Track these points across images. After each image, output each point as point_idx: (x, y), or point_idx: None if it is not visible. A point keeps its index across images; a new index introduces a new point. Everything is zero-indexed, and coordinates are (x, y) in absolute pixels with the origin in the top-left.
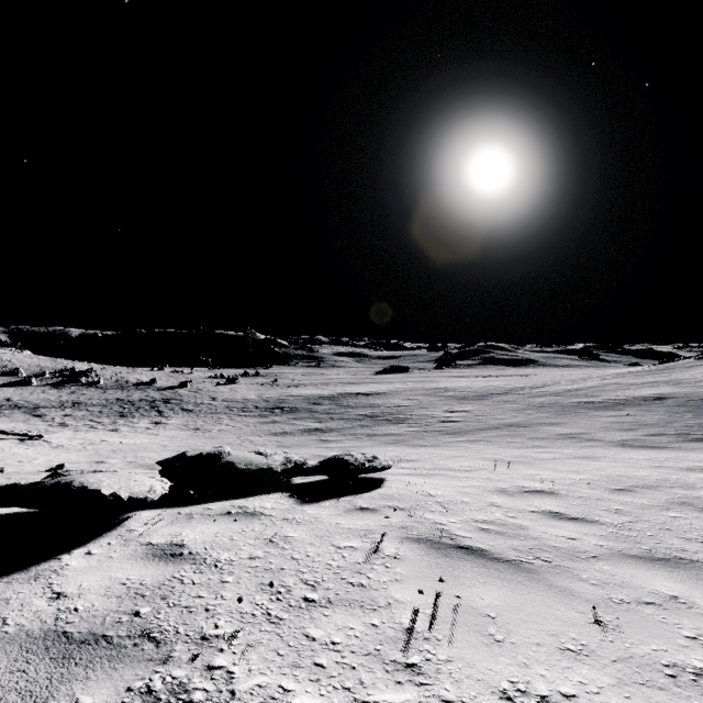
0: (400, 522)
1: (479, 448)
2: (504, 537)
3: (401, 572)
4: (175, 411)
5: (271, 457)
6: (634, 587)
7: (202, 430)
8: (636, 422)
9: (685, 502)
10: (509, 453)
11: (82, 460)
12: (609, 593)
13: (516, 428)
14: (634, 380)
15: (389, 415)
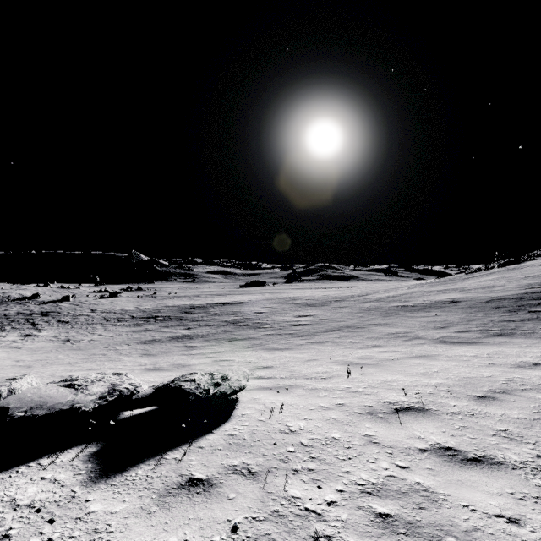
0: (247, 523)
1: (327, 350)
2: None
3: None
4: (50, 323)
5: (86, 388)
6: None
7: (72, 340)
8: (444, 321)
9: None
10: (355, 354)
11: None
12: None
13: (354, 329)
14: (431, 289)
15: (249, 321)
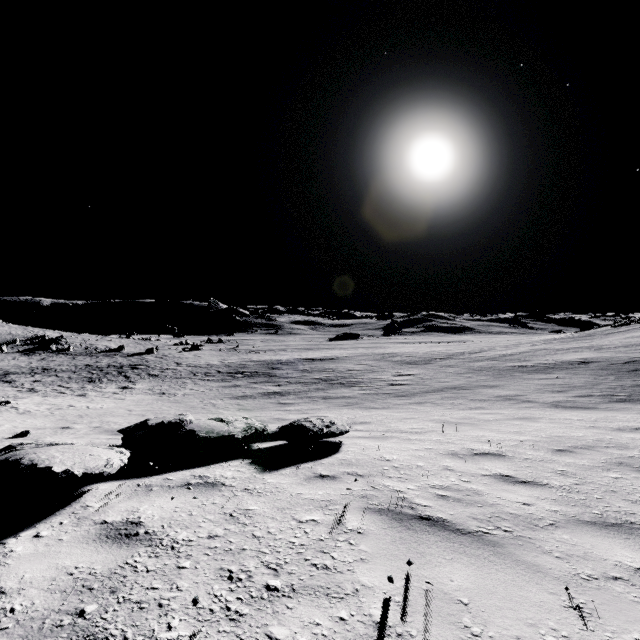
0: (360, 490)
1: (426, 410)
2: (462, 505)
3: (366, 550)
4: (141, 376)
5: (232, 424)
6: (597, 559)
7: (167, 394)
8: (565, 384)
9: (623, 462)
10: (454, 414)
11: (48, 426)
12: (575, 568)
13: (459, 391)
14: (560, 346)
15: (342, 379)
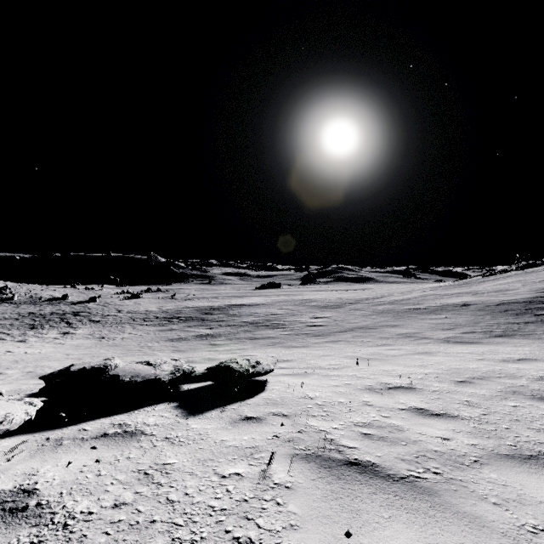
0: (286, 433)
1: (340, 347)
2: (388, 444)
3: (295, 512)
4: (83, 322)
5: (160, 367)
6: (533, 502)
7: (107, 338)
8: (453, 323)
9: (516, 391)
10: (364, 351)
11: None
12: (517, 517)
13: (366, 330)
14: (445, 292)
15: (267, 322)
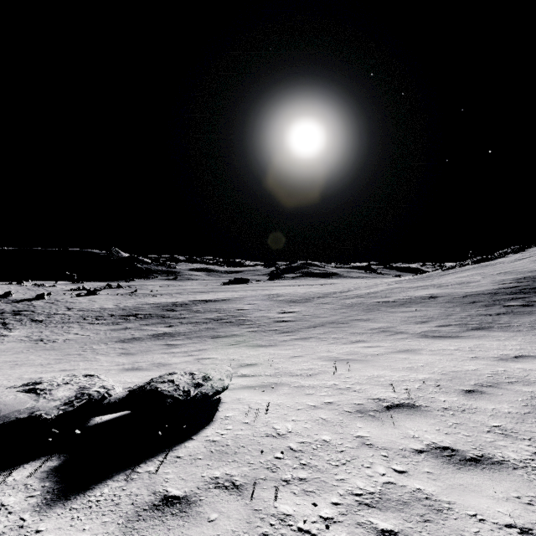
0: None
1: (312, 346)
2: None
3: None
4: (22, 322)
5: (49, 393)
6: None
7: (46, 340)
8: (425, 316)
9: None
10: (339, 349)
11: None
12: None
13: (337, 325)
14: (410, 285)
15: (232, 318)
